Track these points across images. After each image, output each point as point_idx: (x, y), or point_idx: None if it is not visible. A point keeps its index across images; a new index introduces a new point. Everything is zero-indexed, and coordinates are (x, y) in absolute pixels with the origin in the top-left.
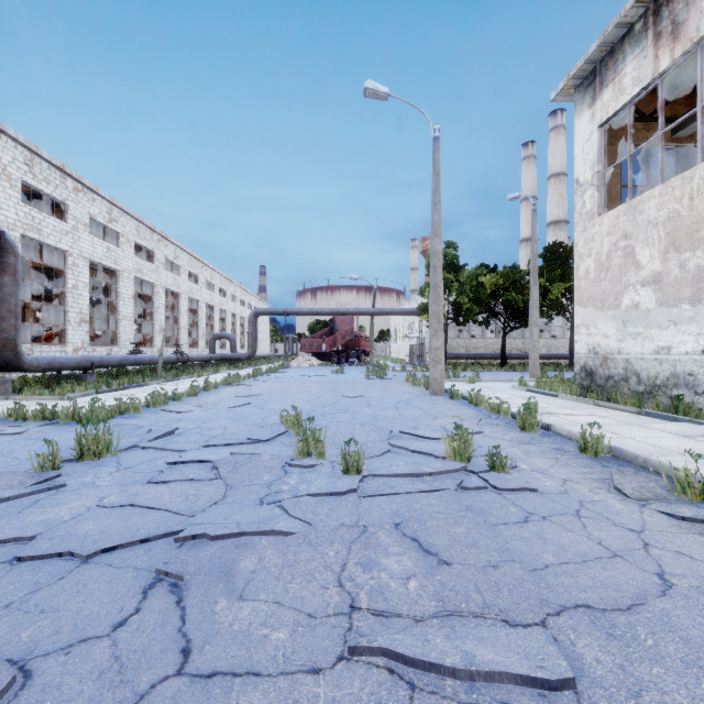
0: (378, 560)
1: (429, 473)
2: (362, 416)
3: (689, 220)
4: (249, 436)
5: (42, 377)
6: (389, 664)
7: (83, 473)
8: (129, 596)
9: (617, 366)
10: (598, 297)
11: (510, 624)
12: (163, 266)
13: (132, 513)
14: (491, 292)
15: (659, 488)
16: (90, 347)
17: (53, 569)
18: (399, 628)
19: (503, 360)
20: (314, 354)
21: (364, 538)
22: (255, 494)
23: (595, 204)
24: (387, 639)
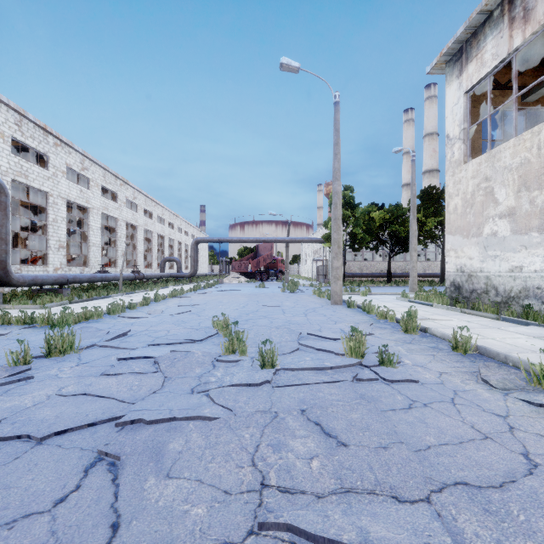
0: (287, 442)
1: (330, 367)
2: (278, 321)
3: (537, 165)
4: (186, 337)
5: (28, 291)
6: (293, 539)
7: (49, 367)
8: (72, 474)
9: (479, 282)
10: (465, 227)
11: (399, 500)
12: (124, 205)
13: (84, 400)
14: (379, 224)
15: (518, 380)
16: (67, 267)
17: (11, 449)
18: (303, 504)
19: (389, 277)
20: (242, 273)
21: (275, 423)
22: (188, 384)
23: (462, 154)
24: (292, 515)
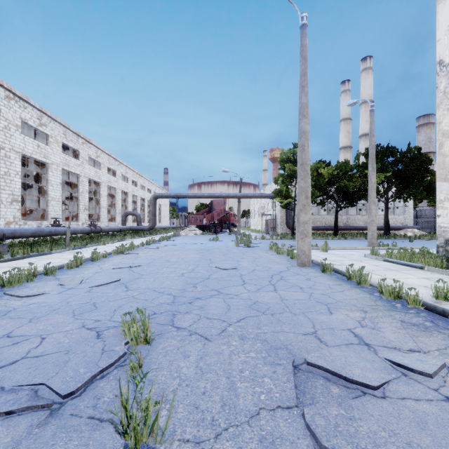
0: None
1: None
2: (238, 304)
3: None
4: (51, 372)
5: None
6: None
7: None
8: None
9: None
10: None
11: None
12: (86, 162)
13: None
14: (328, 180)
15: None
16: (22, 221)
17: None
18: None
19: (336, 230)
20: (197, 226)
21: None
22: None
23: None
24: None
